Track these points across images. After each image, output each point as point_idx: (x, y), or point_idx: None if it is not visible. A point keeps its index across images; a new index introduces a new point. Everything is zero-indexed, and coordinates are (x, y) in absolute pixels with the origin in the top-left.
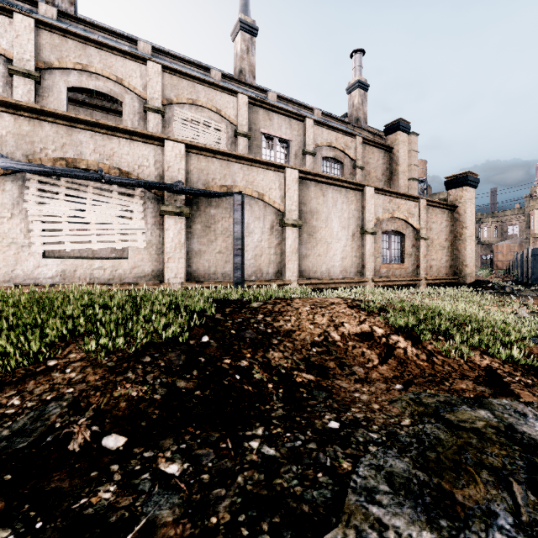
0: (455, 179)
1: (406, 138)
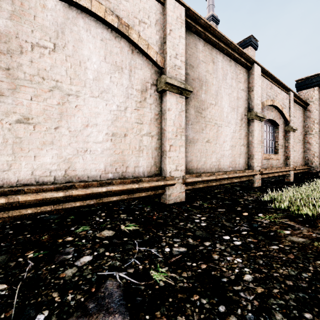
0: (306, 81)
1: (254, 53)
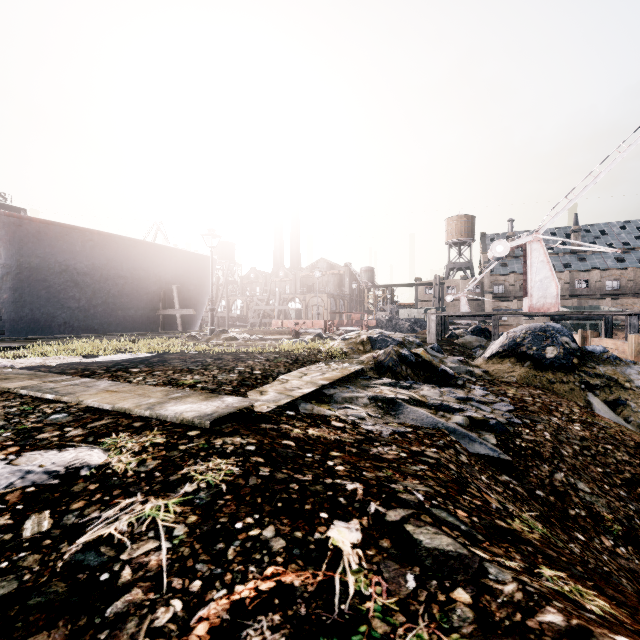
0: None
1: None
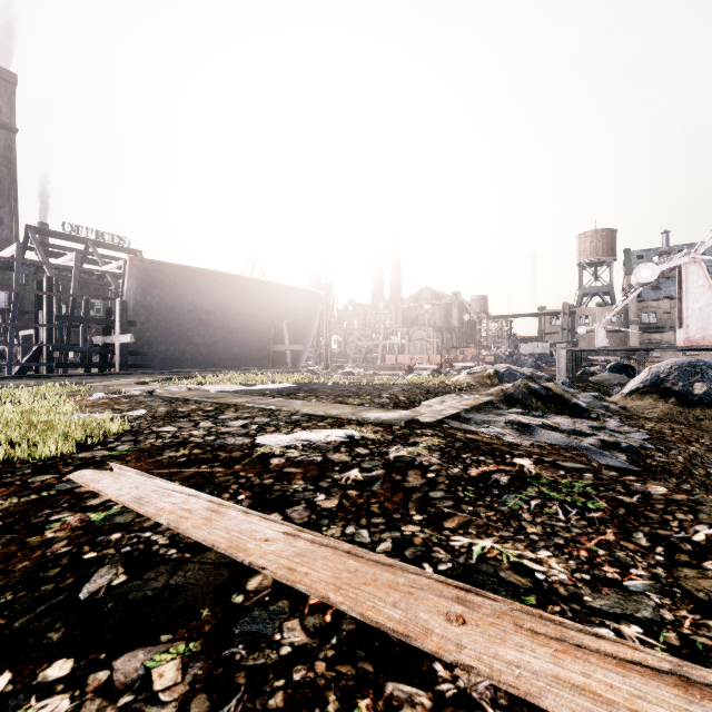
0: None
1: None
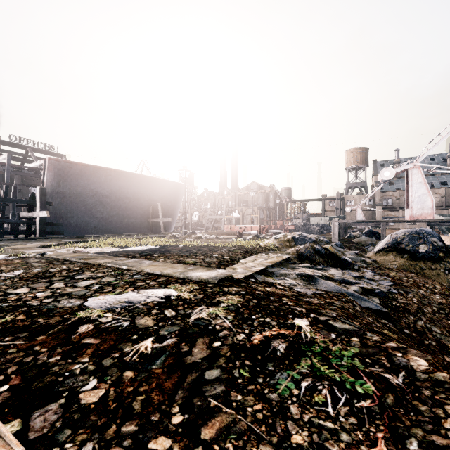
0: None
1: None
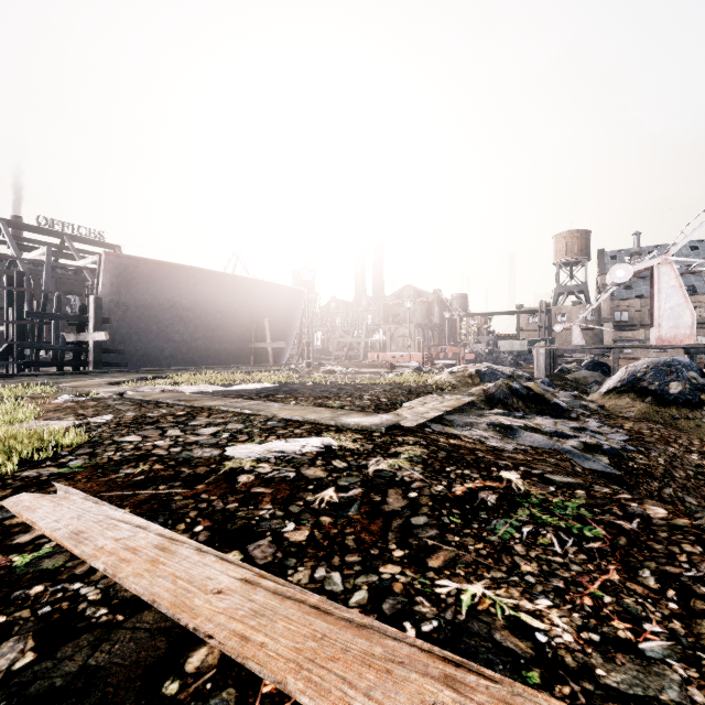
0: None
1: None
